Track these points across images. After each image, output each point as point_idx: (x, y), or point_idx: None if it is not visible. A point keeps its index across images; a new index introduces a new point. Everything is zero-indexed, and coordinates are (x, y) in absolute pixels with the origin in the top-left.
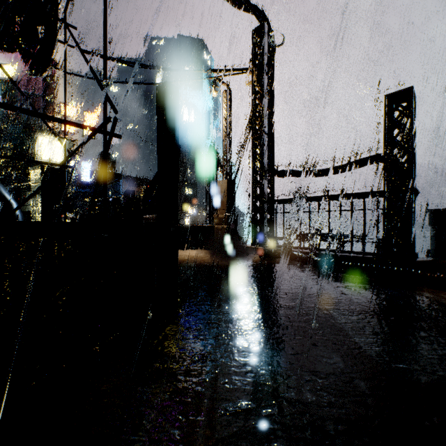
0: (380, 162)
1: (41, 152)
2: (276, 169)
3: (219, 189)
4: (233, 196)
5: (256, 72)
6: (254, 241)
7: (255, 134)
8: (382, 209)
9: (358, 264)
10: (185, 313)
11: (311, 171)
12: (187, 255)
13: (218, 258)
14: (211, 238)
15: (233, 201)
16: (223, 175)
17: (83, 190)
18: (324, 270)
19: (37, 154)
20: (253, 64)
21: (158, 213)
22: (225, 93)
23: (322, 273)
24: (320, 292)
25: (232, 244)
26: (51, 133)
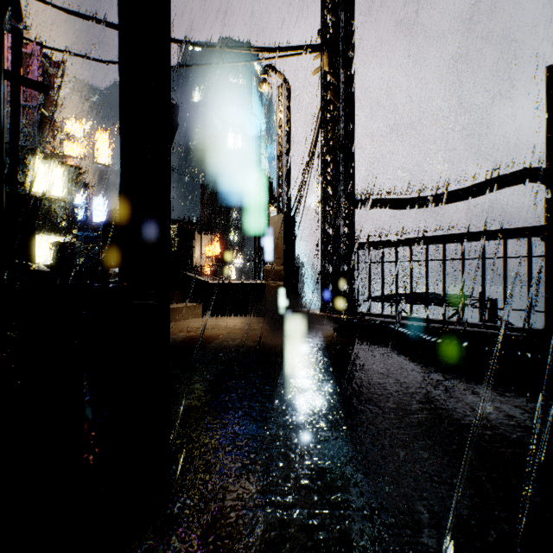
0: (530, 181)
1: (35, 183)
2: (357, 198)
3: (271, 228)
4: (293, 239)
5: (328, 52)
6: (324, 305)
7: (326, 146)
8: (544, 256)
9: (518, 353)
10: (184, 506)
11: (412, 198)
12: (224, 327)
13: (270, 332)
14: (260, 300)
15: (292, 245)
16: (278, 208)
17: (98, 234)
18: (448, 359)
19: (29, 185)
20: (323, 38)
21: (120, 261)
22: (281, 88)
23: (448, 366)
24: (472, 421)
25: (291, 309)
26: (49, 157)
